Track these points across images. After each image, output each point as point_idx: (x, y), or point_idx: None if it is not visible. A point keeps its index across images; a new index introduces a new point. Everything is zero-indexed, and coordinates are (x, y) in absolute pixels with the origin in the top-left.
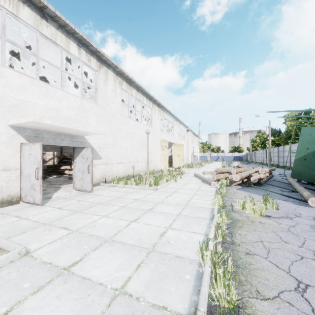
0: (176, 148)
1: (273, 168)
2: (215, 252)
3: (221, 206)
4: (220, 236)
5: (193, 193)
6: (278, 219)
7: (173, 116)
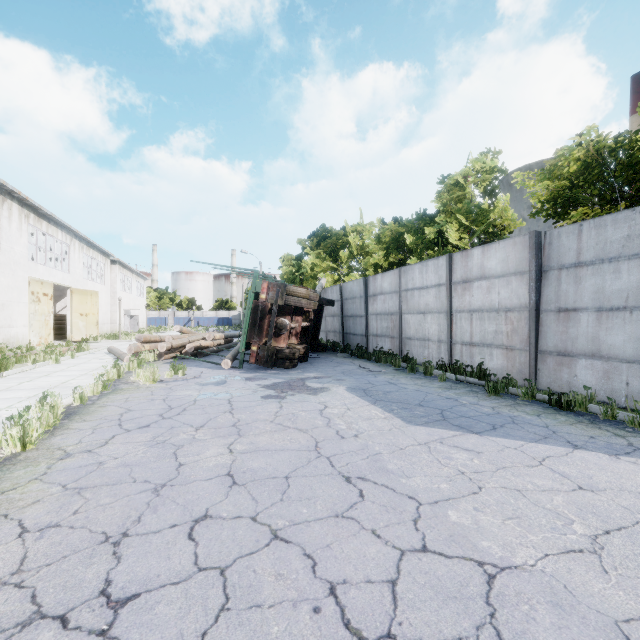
0: (79, 299)
1: (238, 334)
2: (44, 397)
3: (111, 381)
4: (77, 400)
5: (82, 374)
6: (173, 382)
7: (69, 229)
